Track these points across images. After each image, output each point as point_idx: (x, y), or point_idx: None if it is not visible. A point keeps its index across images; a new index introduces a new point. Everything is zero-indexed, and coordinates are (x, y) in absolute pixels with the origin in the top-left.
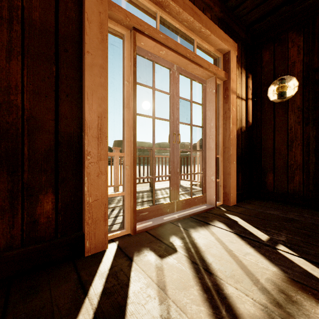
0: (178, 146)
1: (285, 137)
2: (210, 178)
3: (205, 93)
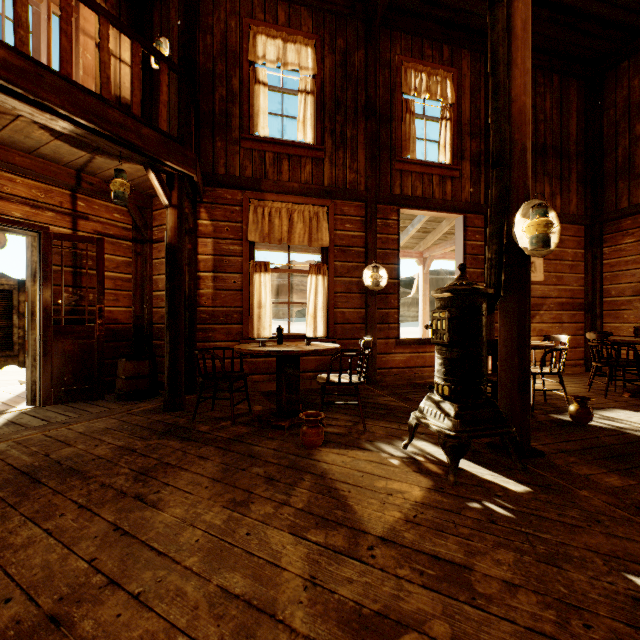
0: None
1: (168, 113)
2: None
3: (37, 20)
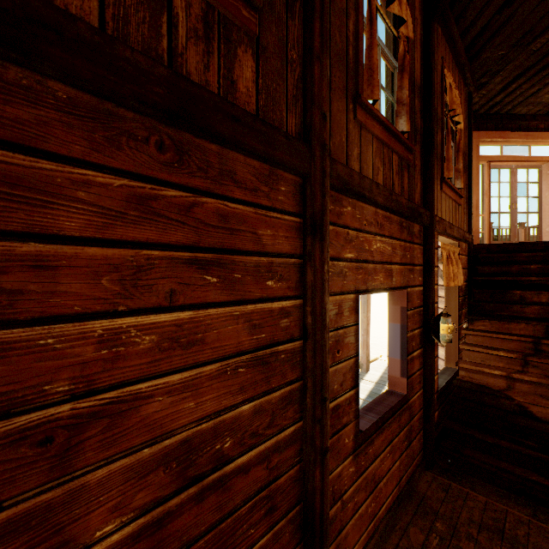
0: (515, 211)
1: None
2: (545, 230)
3: (540, 174)
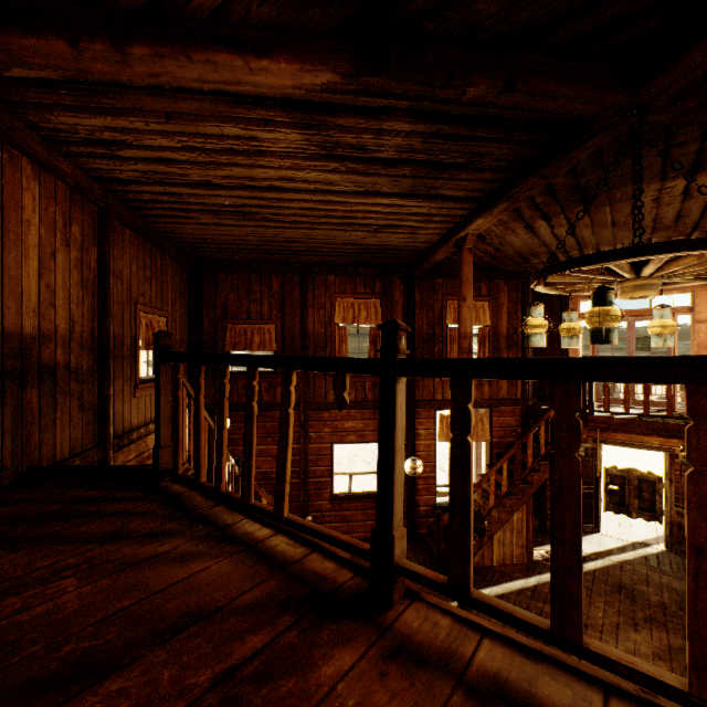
0: None
1: None
2: (672, 390)
3: None
